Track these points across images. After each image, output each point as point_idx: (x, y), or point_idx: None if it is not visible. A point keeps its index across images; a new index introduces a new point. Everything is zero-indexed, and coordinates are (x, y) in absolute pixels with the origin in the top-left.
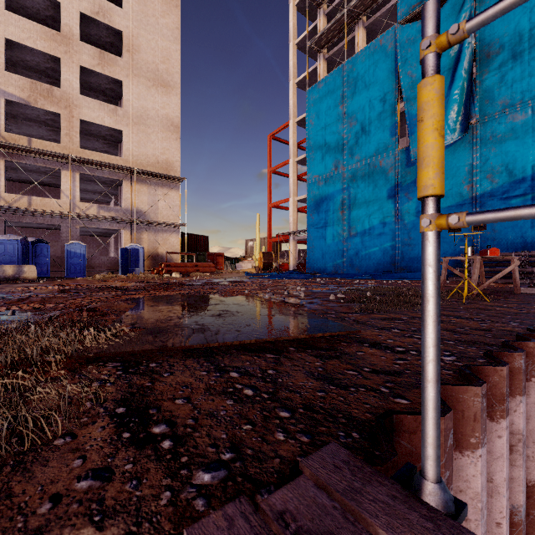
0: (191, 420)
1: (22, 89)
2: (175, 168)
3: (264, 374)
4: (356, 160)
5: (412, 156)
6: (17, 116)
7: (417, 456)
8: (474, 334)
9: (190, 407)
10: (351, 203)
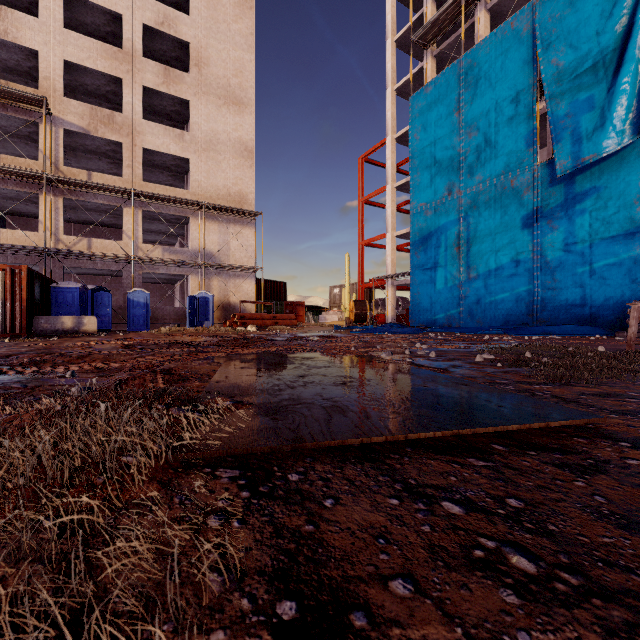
0: None
1: (81, 116)
2: (249, 201)
3: (508, 510)
4: (477, 180)
5: (558, 171)
6: (77, 148)
7: None
8: None
9: (433, 611)
10: (470, 237)
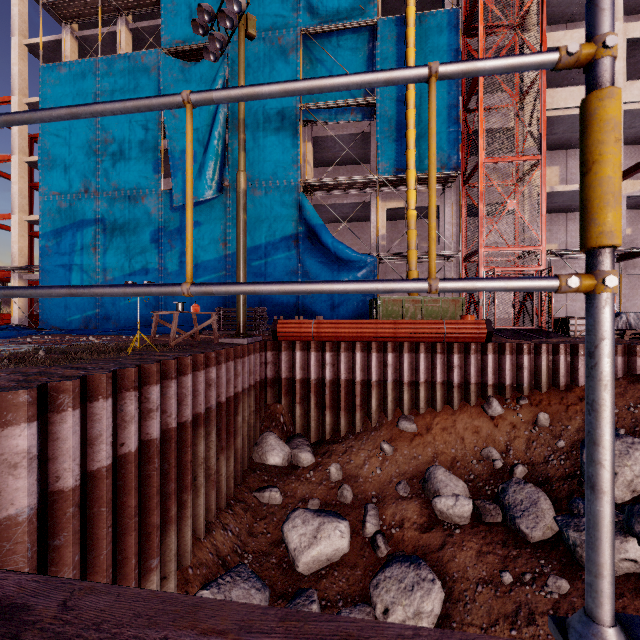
0: None
1: None
2: None
3: None
4: (114, 187)
5: (174, 202)
6: None
7: None
8: (44, 381)
9: None
10: (107, 240)
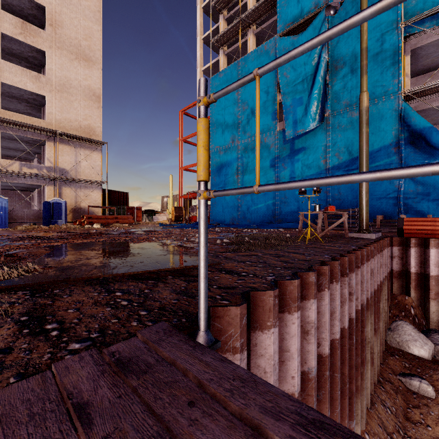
0: (77, 319)
1: None
2: (96, 133)
3: (141, 293)
4: (248, 136)
5: (287, 136)
6: None
7: (224, 331)
8: (297, 263)
9: (78, 313)
10: (244, 169)
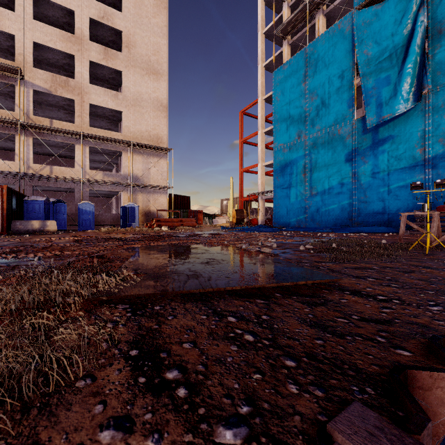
0: (201, 366)
1: (45, 81)
2: (163, 141)
3: (259, 320)
4: (317, 129)
5: (368, 124)
6: (42, 103)
7: (432, 413)
8: None
9: (197, 352)
10: (312, 167)
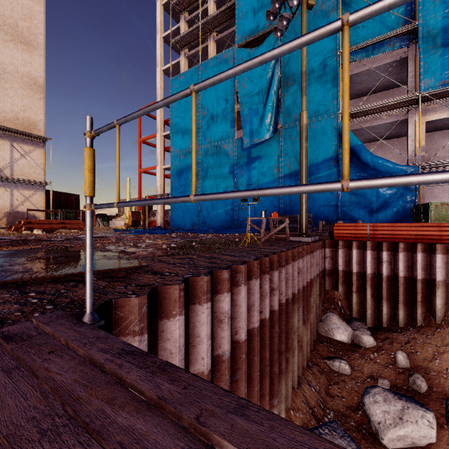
0: None
1: None
2: (38, 127)
3: (56, 292)
4: (208, 141)
5: (244, 144)
6: None
7: (125, 318)
8: (222, 264)
9: None
10: (204, 174)
